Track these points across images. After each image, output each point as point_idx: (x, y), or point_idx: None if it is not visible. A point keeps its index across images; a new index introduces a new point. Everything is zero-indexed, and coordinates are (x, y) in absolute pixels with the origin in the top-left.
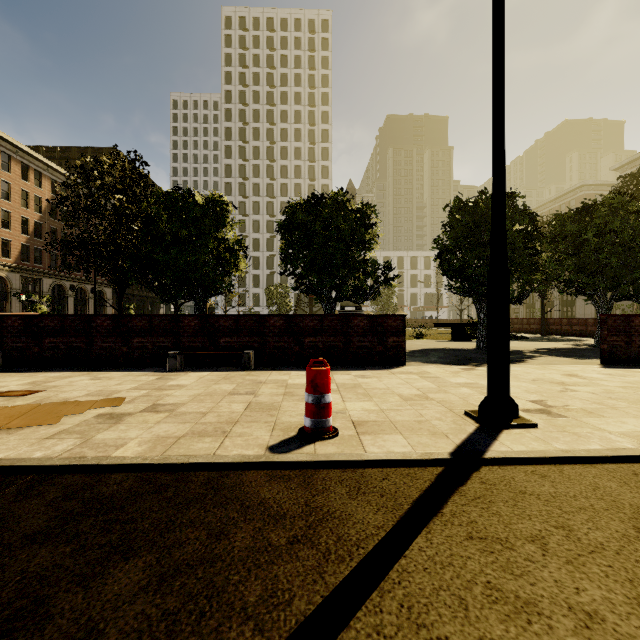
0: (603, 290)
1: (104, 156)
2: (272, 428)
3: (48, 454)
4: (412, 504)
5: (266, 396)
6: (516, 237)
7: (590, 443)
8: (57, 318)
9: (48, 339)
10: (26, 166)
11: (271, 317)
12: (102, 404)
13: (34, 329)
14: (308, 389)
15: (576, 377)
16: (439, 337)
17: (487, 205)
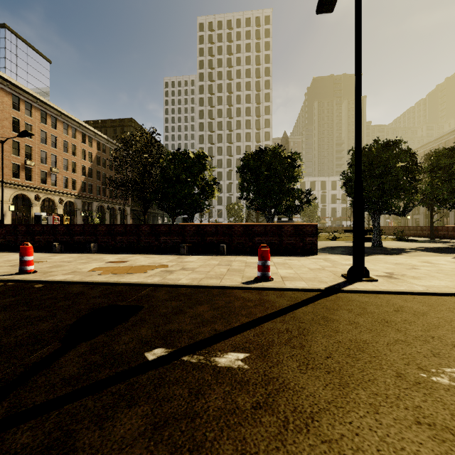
0: None
1: (136, 131)
2: (242, 277)
3: (153, 281)
4: (302, 300)
5: (236, 266)
6: (399, 171)
7: (400, 287)
8: (123, 226)
9: (118, 237)
10: (84, 134)
11: (235, 225)
12: (160, 267)
13: (112, 232)
14: (259, 258)
15: (427, 263)
16: (348, 239)
17: (377, 150)
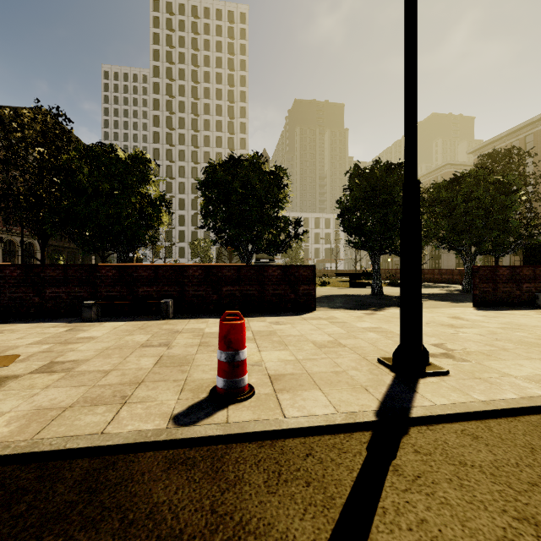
0: (469, 246)
1: (25, 109)
2: (181, 389)
3: None
4: (345, 496)
5: (180, 347)
6: None
7: (504, 391)
8: None
9: None
10: None
11: (190, 267)
12: None
13: None
14: (221, 345)
15: (460, 319)
16: (339, 285)
17: (381, 172)
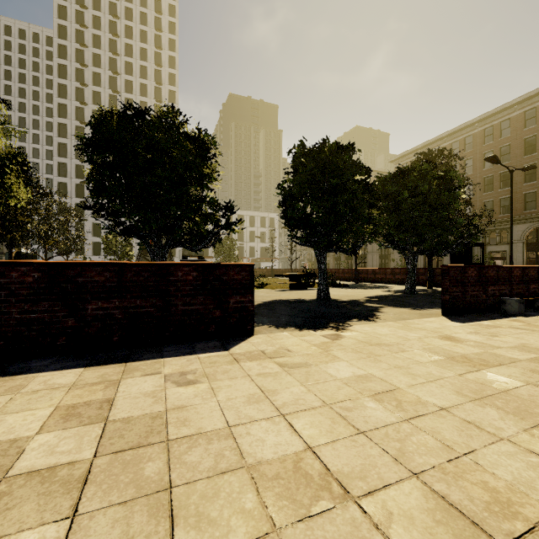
0: (412, 245)
1: None
2: None
3: None
4: None
5: None
6: (357, 187)
7: None
8: None
9: None
10: None
11: (12, 266)
12: None
13: None
14: None
15: (461, 343)
16: (278, 286)
17: (332, 151)
